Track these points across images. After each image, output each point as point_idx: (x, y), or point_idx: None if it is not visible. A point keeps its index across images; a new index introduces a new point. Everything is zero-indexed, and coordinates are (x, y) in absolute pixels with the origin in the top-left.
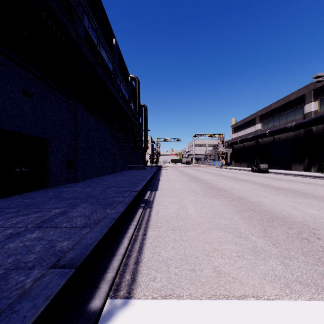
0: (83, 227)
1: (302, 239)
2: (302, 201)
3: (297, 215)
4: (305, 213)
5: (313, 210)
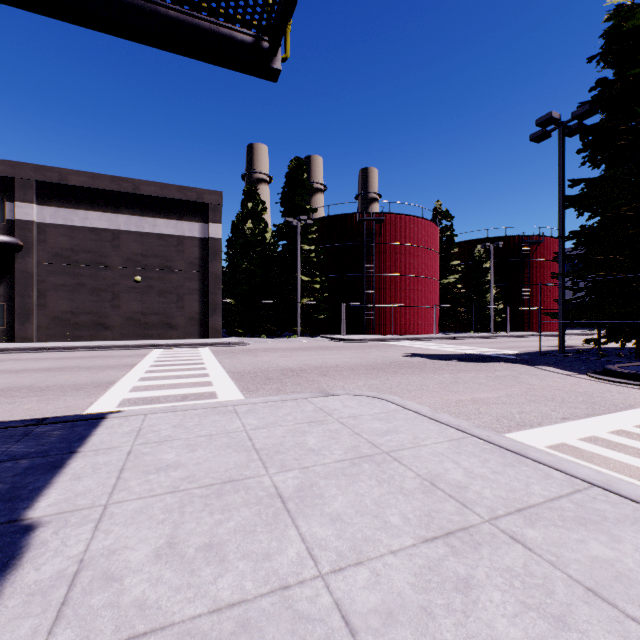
0: None
1: (44, 390)
2: None
3: None
4: None
5: None
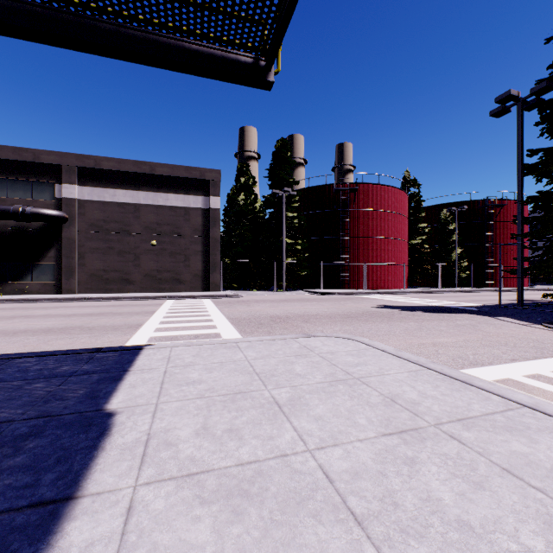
0: (5, 362)
1: (92, 329)
2: (17, 321)
3: (53, 326)
4: (51, 324)
5: (48, 322)
